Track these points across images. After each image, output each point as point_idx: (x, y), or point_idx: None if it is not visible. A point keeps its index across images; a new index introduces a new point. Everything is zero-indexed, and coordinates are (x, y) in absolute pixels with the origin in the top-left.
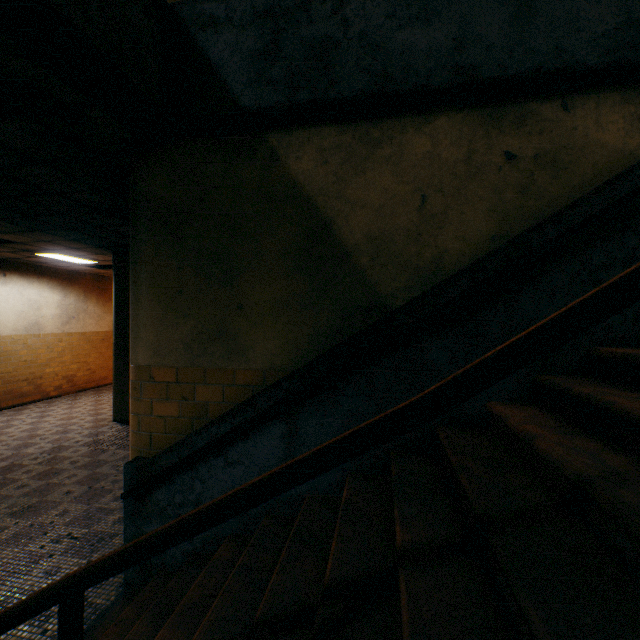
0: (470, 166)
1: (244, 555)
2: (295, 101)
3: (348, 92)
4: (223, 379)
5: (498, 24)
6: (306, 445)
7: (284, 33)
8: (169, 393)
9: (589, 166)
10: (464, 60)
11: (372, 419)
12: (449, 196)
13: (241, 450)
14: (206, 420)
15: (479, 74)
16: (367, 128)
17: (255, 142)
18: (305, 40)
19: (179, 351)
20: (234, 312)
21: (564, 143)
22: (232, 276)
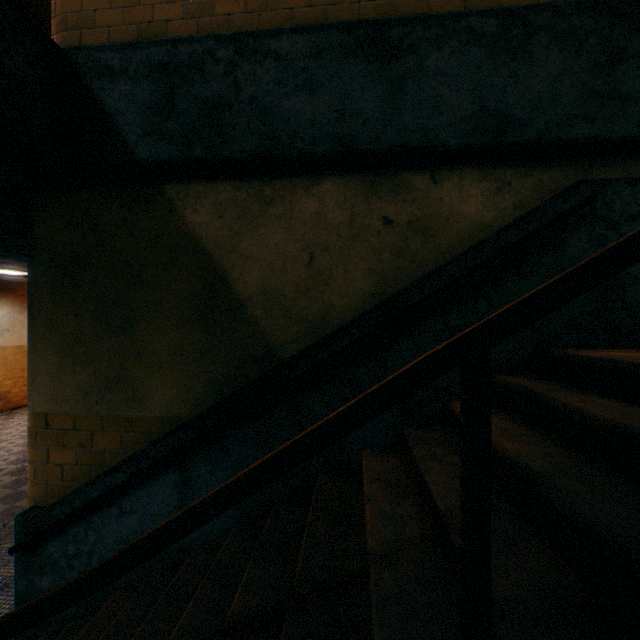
0: (353, 228)
1: (121, 613)
2: (189, 157)
3: (240, 152)
4: (122, 426)
5: (374, 101)
6: (198, 493)
7: (179, 89)
8: (66, 440)
9: (454, 234)
10: (344, 131)
11: (52, 590)
12: (335, 255)
13: (135, 499)
14: (104, 467)
15: (357, 145)
16: (260, 186)
17: (153, 192)
18: (199, 98)
19: (77, 398)
20: (133, 360)
21: (433, 212)
22: (131, 324)
